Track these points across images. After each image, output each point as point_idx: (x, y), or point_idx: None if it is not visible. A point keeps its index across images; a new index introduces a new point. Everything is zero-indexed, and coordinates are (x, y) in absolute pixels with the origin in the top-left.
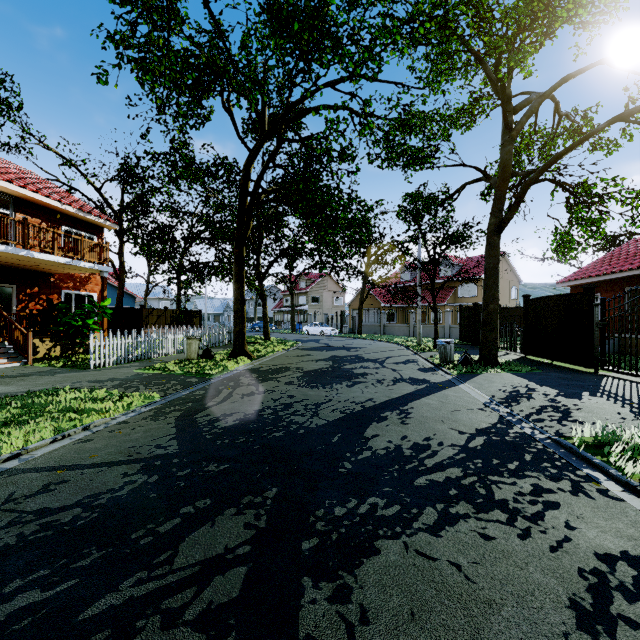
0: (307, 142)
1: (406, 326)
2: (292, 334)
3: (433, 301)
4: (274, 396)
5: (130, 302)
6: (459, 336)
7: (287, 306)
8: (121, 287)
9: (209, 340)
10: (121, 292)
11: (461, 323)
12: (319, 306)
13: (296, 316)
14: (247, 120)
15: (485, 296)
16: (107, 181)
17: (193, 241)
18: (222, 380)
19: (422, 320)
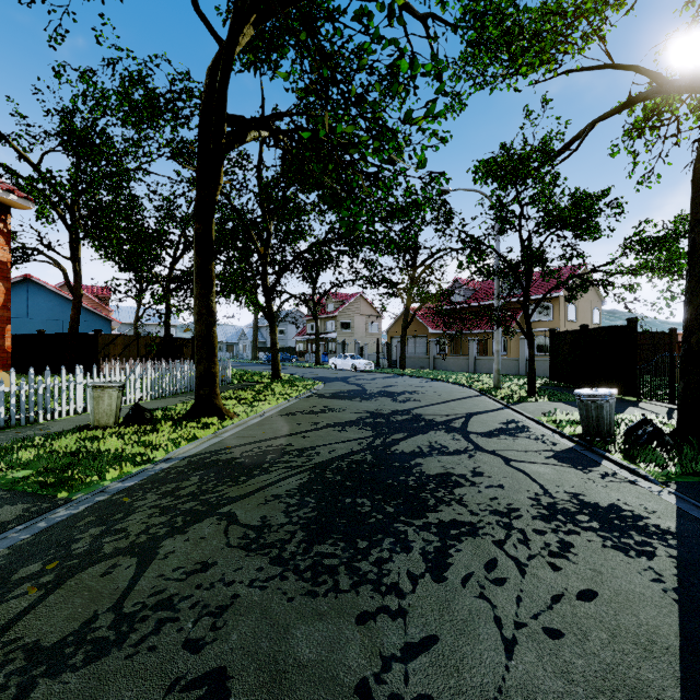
0: (327, 51)
1: (464, 358)
2: (315, 368)
3: (526, 321)
4: (135, 691)
5: (104, 327)
6: (550, 374)
7: (311, 333)
8: (76, 305)
9: (178, 382)
10: (76, 312)
11: (553, 355)
12: (350, 333)
13: (321, 345)
14: (226, 15)
15: (696, 302)
16: (46, 153)
17: (186, 248)
18: (87, 511)
19: (480, 350)
